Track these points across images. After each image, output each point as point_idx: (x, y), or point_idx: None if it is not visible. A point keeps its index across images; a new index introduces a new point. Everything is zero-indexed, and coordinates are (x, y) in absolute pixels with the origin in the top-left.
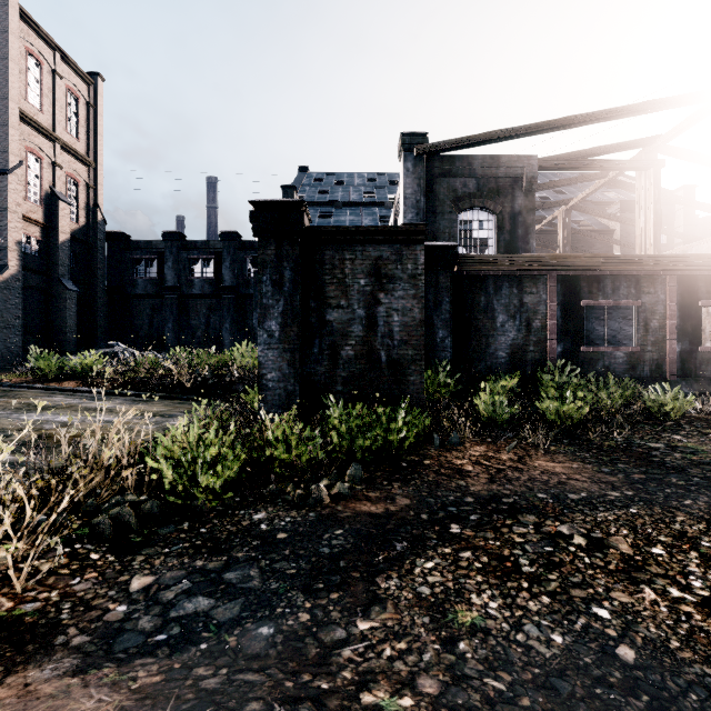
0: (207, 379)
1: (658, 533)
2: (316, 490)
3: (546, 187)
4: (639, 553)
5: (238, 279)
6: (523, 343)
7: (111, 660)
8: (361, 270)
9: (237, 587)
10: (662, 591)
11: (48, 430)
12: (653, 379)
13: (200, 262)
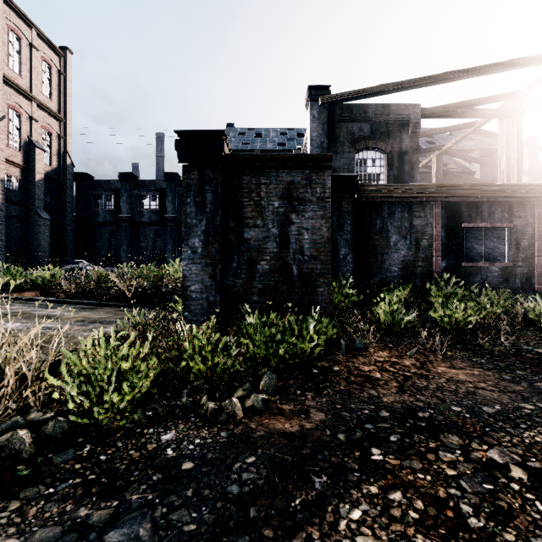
0: (146, 290)
1: None
2: (228, 405)
3: (424, 134)
4: None
5: (178, 210)
6: (413, 260)
7: None
8: (275, 193)
9: None
10: None
11: None
12: (524, 290)
13: (148, 197)
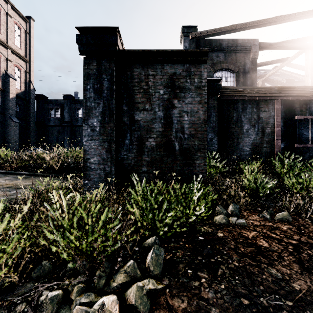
0: (70, 164)
1: None
2: None
3: None
4: None
5: None
6: (260, 142)
7: None
8: (160, 83)
9: None
10: None
11: None
12: None
13: (81, 109)
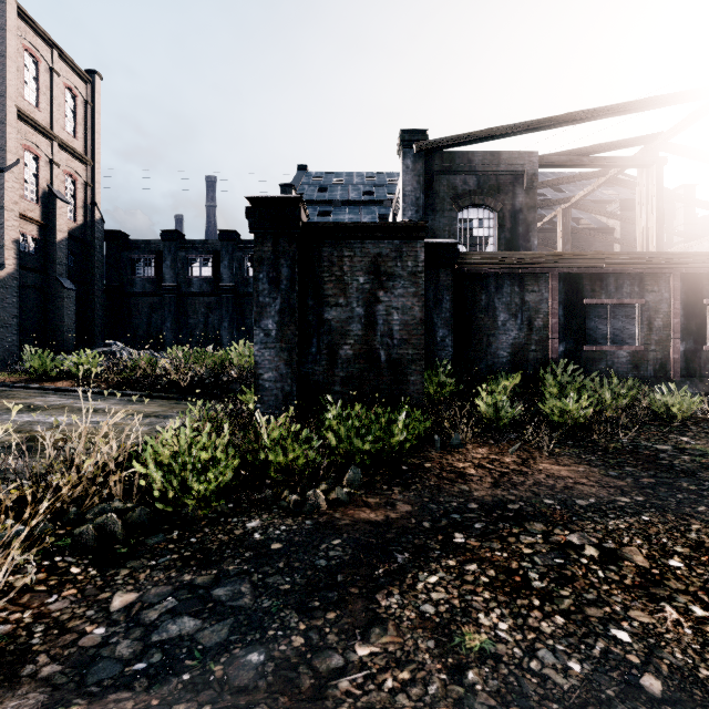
0: (204, 378)
1: (673, 543)
2: (312, 496)
3: (546, 185)
4: (655, 566)
5: (236, 278)
6: (525, 342)
7: (82, 695)
8: (360, 267)
9: (226, 605)
10: (684, 610)
11: (38, 432)
12: (657, 379)
13: (198, 261)
